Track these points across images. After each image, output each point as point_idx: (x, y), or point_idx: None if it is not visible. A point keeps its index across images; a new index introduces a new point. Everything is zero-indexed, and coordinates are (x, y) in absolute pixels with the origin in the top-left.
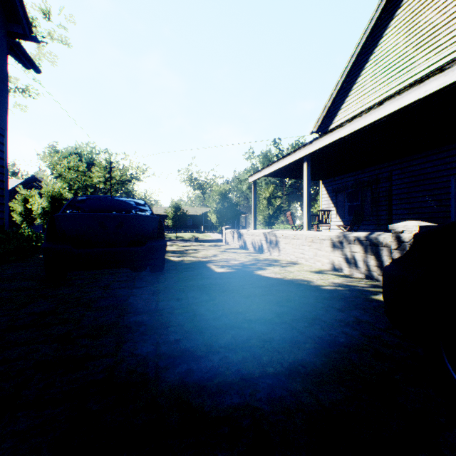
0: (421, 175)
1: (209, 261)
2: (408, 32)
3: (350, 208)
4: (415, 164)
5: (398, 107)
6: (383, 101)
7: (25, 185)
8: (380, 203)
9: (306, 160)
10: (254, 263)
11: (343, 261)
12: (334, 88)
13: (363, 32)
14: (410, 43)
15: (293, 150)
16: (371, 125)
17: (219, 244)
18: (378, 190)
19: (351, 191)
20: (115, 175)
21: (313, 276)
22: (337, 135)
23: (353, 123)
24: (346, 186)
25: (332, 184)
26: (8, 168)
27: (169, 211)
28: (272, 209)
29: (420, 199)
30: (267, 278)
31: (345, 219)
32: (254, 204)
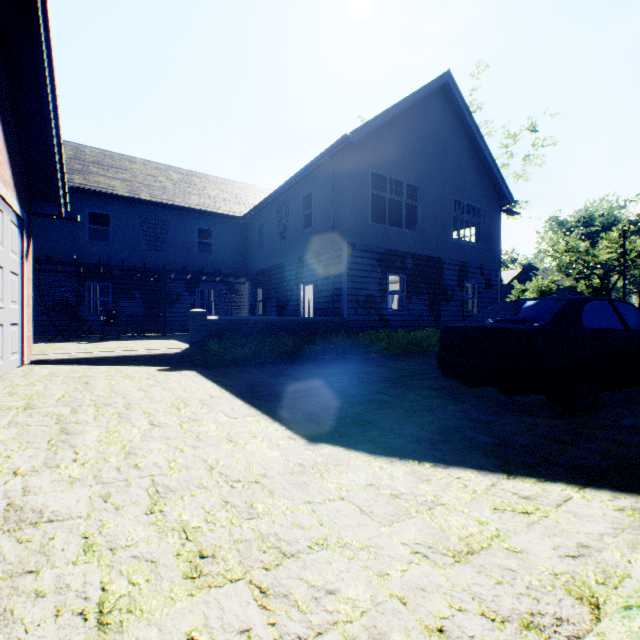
0: None
1: None
2: None
3: None
4: None
5: None
6: None
7: (520, 276)
8: None
9: None
10: None
11: None
12: None
13: None
14: None
15: None
16: None
17: None
18: None
19: None
20: (631, 247)
21: None
22: None
23: None
24: None
25: None
26: (499, 289)
27: None
28: None
29: None
30: None
31: None
32: None
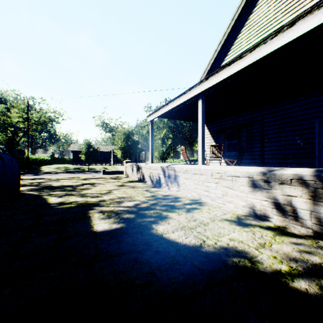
0: (289, 118)
1: (97, 204)
2: (278, 0)
3: (228, 145)
4: (283, 109)
5: (317, 24)
6: (296, 20)
7: None
8: (254, 141)
9: (200, 98)
10: (152, 204)
11: (271, 206)
12: (216, 48)
13: (241, 1)
14: (280, 9)
15: (189, 88)
16: (276, 52)
17: (120, 176)
18: (252, 131)
19: (229, 132)
20: (33, 116)
21: (243, 236)
22: (236, 68)
23: (255, 52)
24: (226, 128)
25: (214, 126)
26: None
27: (82, 148)
28: (165, 147)
29: (288, 138)
30: (176, 248)
31: (225, 154)
32: (152, 140)
